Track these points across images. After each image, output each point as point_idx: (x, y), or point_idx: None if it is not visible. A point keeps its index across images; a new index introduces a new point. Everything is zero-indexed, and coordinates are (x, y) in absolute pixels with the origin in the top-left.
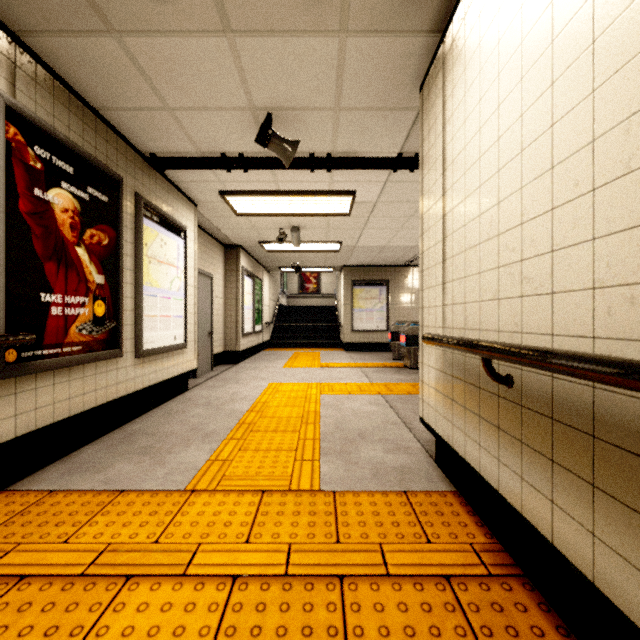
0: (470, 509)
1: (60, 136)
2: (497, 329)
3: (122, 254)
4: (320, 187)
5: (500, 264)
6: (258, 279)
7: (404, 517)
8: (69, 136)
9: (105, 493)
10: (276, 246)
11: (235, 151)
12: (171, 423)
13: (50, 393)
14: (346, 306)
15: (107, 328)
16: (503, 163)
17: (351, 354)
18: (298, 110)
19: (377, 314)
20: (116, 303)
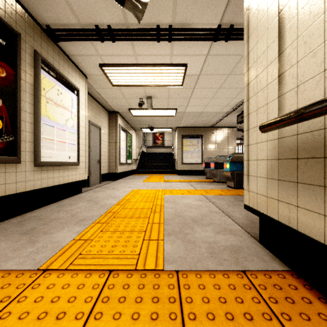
0: (318, 294)
1: None
2: None
3: (20, 88)
4: (164, 60)
5: None
6: (129, 134)
7: (254, 305)
8: None
9: None
10: (138, 112)
11: (105, 23)
12: (59, 212)
13: None
14: (178, 149)
15: (5, 140)
16: None
17: (181, 176)
18: None
19: (196, 154)
20: (14, 123)
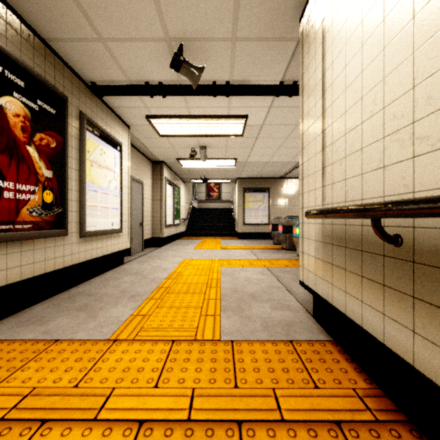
0: (348, 357)
1: (11, 54)
2: (382, 194)
3: (68, 156)
4: (221, 112)
5: (386, 134)
6: (177, 187)
7: (292, 364)
8: (21, 57)
9: (42, 342)
10: (189, 162)
11: (156, 80)
12: (107, 287)
13: (3, 261)
14: (239, 206)
15: (55, 212)
16: (389, 39)
17: (243, 240)
18: (203, 41)
19: (261, 212)
20: (63, 194)
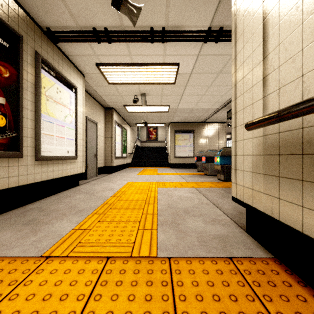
0: (298, 278)
1: None
2: None
3: (22, 87)
4: (157, 60)
5: None
6: (124, 129)
7: (239, 288)
8: None
9: None
10: (133, 108)
11: (102, 25)
12: (59, 203)
13: None
14: (171, 144)
15: (8, 136)
16: None
17: (174, 169)
18: None
19: (188, 148)
20: (17, 120)
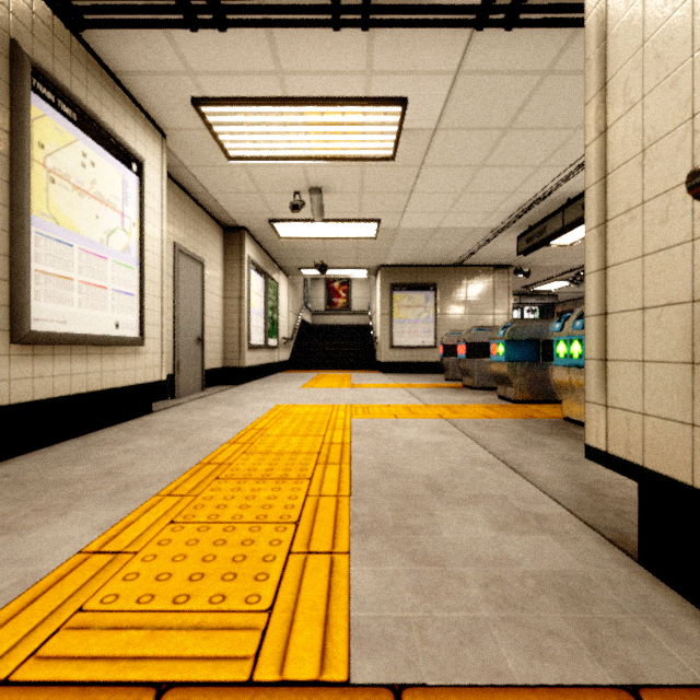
0: None
1: None
2: None
3: None
4: (351, 89)
5: None
6: (272, 280)
7: None
8: None
9: None
10: (292, 228)
11: None
12: (78, 462)
13: None
14: (383, 316)
15: None
16: None
17: (390, 375)
18: None
19: (422, 326)
20: None
